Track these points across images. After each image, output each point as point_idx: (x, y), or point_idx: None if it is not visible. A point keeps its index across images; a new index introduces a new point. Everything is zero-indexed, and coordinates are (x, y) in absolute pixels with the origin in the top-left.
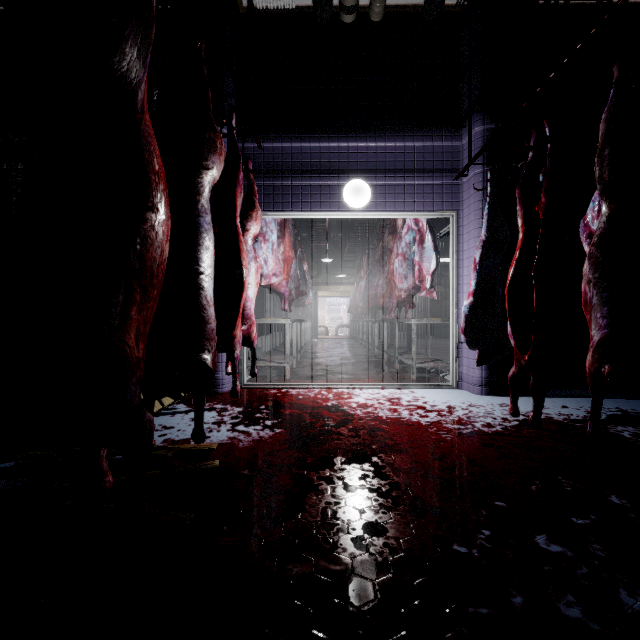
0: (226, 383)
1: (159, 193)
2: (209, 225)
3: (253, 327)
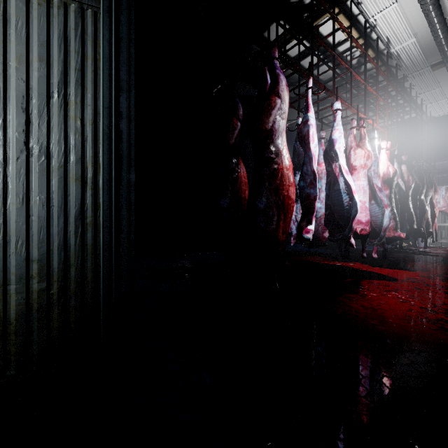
0: (422, 244)
1: (426, 209)
2: (428, 206)
3: (435, 226)
